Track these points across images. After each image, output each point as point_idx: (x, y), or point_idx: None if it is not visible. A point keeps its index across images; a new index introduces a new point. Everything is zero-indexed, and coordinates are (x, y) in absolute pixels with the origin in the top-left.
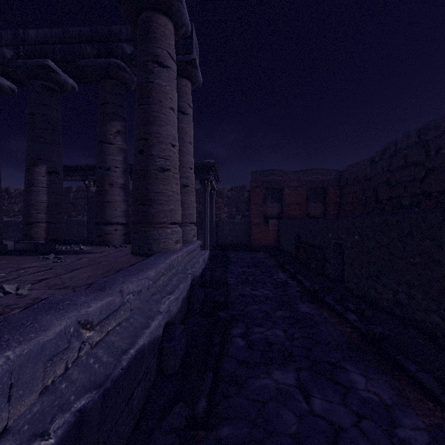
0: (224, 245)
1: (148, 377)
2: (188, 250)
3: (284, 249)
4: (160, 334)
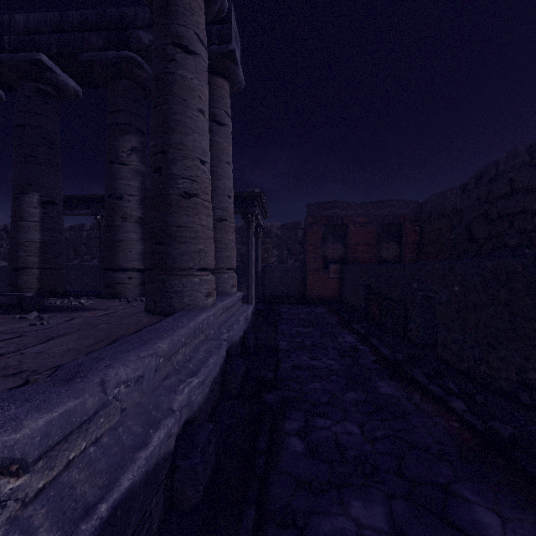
0: (272, 296)
1: (146, 528)
2: (223, 306)
3: (348, 302)
4: (170, 449)
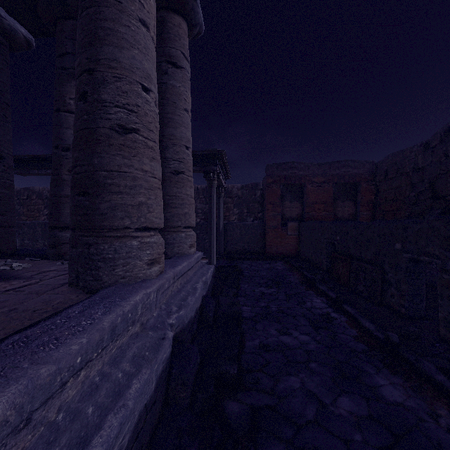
0: (233, 252)
1: None
2: (175, 274)
3: (307, 259)
4: None
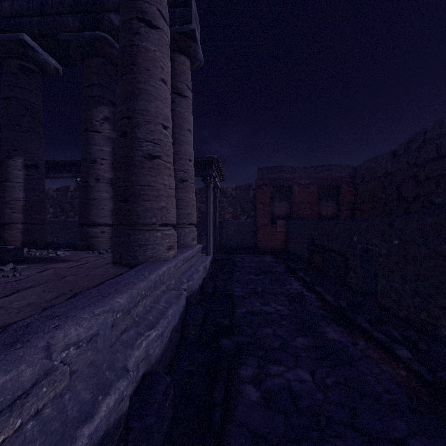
0: (228, 247)
1: None
2: (184, 258)
3: (293, 253)
4: (123, 411)
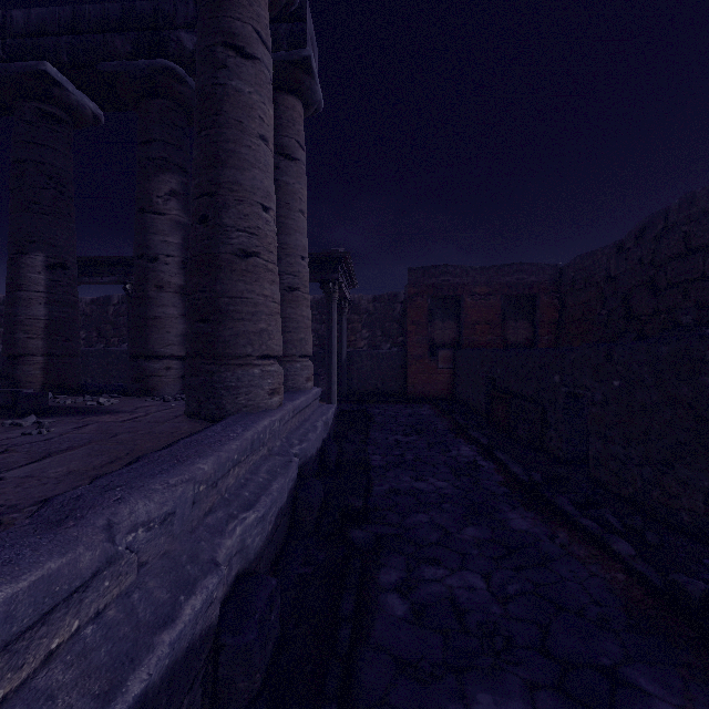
0: (362, 392)
1: None
2: (294, 407)
3: (464, 401)
4: (212, 621)
